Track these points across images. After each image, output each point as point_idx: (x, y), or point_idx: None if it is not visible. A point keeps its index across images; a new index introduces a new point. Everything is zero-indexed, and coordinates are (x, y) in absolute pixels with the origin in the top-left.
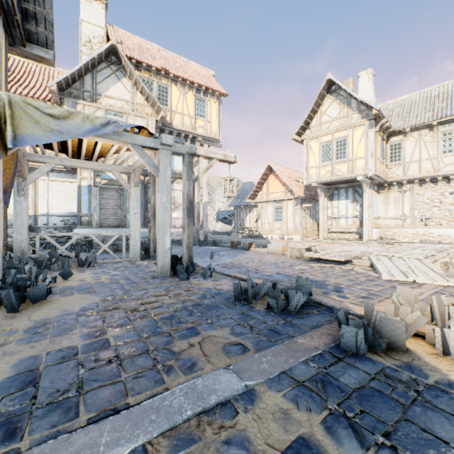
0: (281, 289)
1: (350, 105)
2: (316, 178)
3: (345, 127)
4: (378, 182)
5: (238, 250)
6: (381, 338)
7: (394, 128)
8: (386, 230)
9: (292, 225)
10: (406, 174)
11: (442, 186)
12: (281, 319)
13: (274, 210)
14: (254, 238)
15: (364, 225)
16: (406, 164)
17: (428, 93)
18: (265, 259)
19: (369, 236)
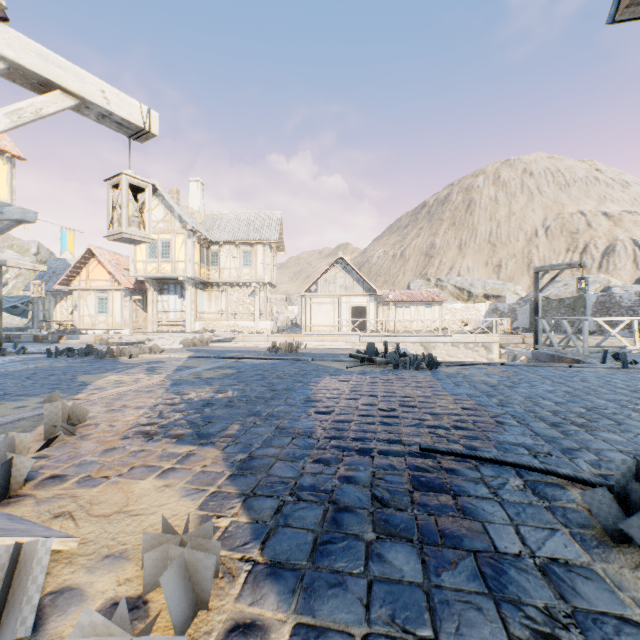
0: (77, 350)
1: (173, 213)
2: (144, 273)
3: (170, 231)
4: (203, 282)
5: (45, 343)
6: (110, 355)
7: (213, 239)
8: (210, 323)
9: (121, 319)
10: (222, 278)
11: (244, 289)
12: (74, 358)
13: (98, 300)
14: (68, 334)
15: (188, 318)
16: (222, 270)
17: (239, 215)
18: (76, 346)
19: (193, 328)
